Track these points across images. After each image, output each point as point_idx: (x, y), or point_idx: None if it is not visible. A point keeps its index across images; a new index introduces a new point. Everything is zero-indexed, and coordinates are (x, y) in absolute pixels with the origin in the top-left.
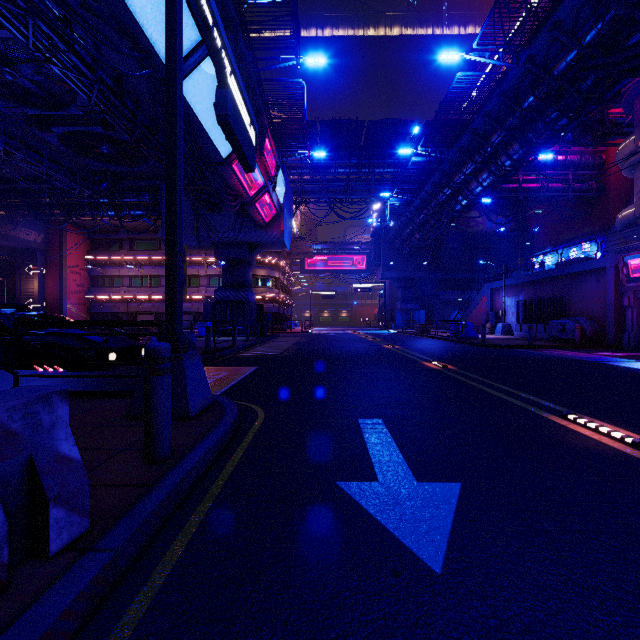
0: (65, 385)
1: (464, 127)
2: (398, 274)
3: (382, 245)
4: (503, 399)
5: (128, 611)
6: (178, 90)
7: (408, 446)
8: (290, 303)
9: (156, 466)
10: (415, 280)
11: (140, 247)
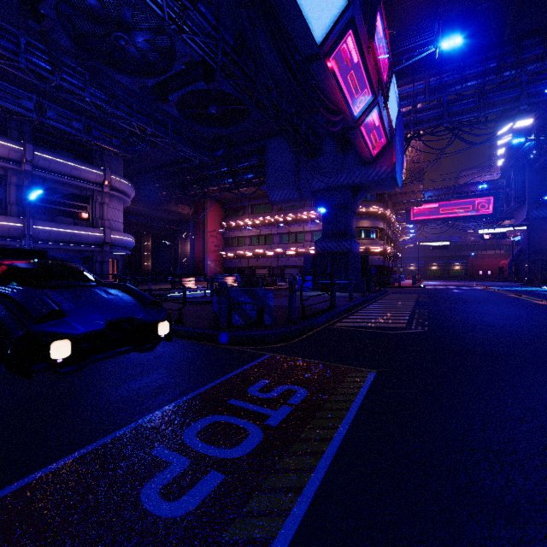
0: (5, 393)
1: None
2: None
3: (527, 175)
4: None
5: None
6: None
7: None
8: (395, 255)
9: None
10: None
11: (257, 211)
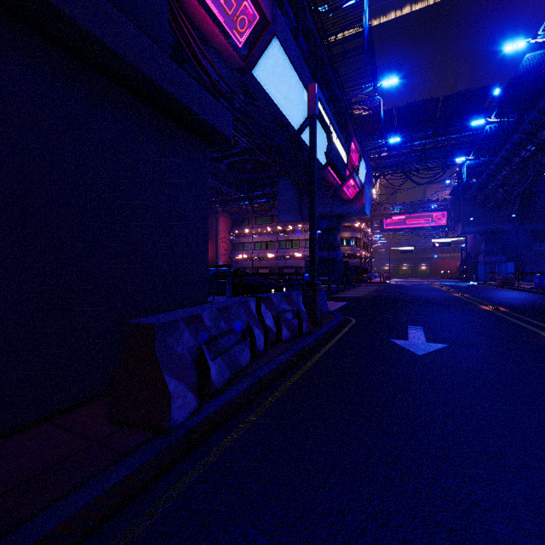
0: None
1: (543, 91)
2: (480, 228)
3: (462, 202)
4: (523, 326)
5: (324, 347)
6: (315, 167)
7: (430, 335)
8: (370, 258)
9: (318, 325)
10: (501, 233)
11: (260, 222)
